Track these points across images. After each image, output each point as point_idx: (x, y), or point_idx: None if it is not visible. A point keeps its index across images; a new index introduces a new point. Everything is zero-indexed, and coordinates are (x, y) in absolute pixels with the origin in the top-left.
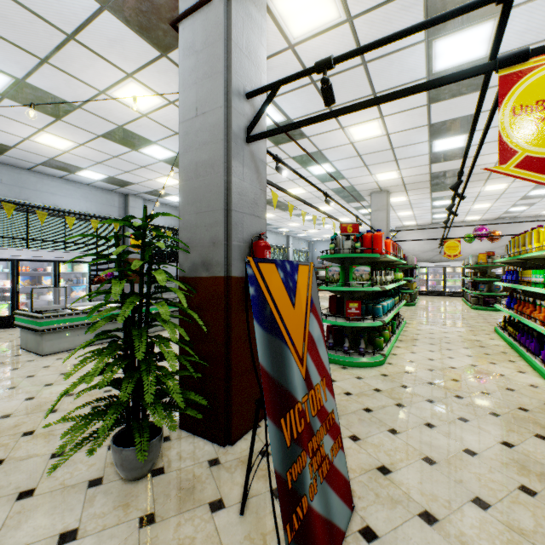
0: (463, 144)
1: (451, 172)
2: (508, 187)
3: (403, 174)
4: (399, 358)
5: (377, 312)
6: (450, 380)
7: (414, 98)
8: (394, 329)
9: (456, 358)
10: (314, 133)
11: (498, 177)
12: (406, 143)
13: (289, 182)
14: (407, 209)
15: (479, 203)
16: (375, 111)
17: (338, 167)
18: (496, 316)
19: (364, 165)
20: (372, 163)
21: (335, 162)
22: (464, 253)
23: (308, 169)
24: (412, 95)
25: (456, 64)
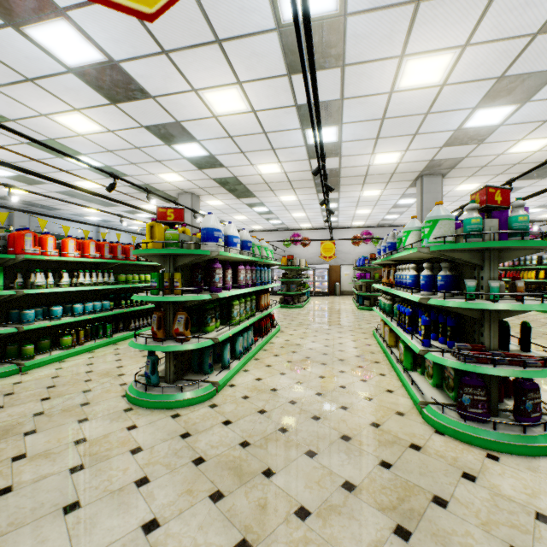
0: (206, 152)
1: (231, 180)
2: (300, 199)
3: (187, 177)
4: (54, 366)
5: (24, 318)
6: (46, 387)
7: (87, 93)
8: (108, 333)
9: (125, 359)
10: (15, 116)
11: (279, 189)
12: (146, 144)
13: (65, 173)
14: (238, 214)
15: (294, 212)
16: (61, 102)
17: (103, 161)
18: (279, 313)
19: (130, 163)
20: (138, 162)
21: (92, 155)
22: (303, 256)
23: (68, 159)
24: (81, 90)
25: (86, 62)
